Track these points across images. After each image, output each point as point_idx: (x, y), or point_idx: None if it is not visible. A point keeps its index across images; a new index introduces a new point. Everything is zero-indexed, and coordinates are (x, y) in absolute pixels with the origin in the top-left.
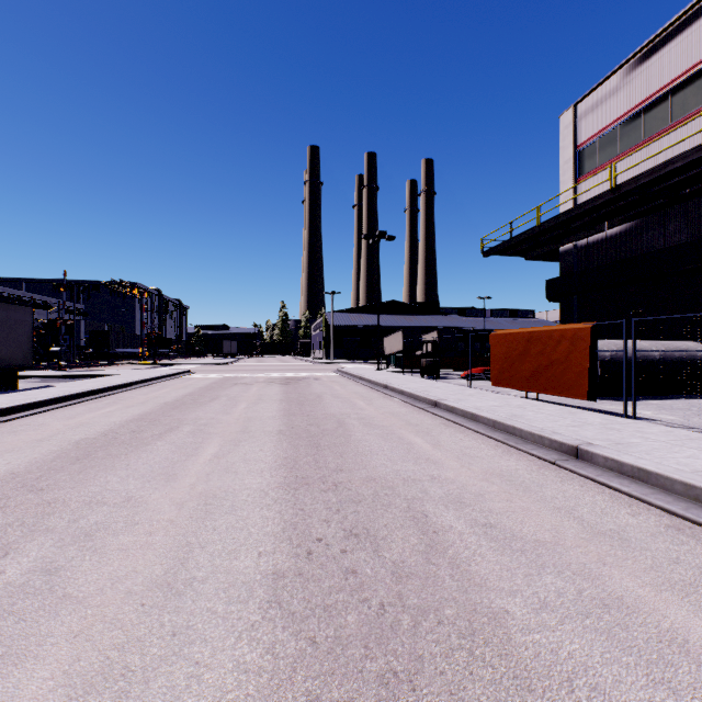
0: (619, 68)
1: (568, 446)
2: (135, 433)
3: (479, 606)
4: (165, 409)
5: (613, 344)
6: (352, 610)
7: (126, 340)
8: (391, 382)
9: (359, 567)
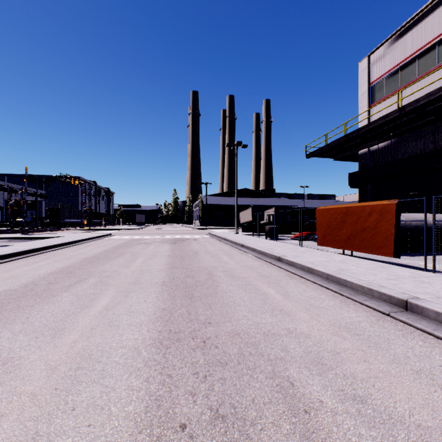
0: (400, 29)
1: (398, 300)
2: (50, 285)
3: None
4: (82, 263)
5: (402, 216)
6: None
7: (72, 214)
8: (245, 242)
9: None
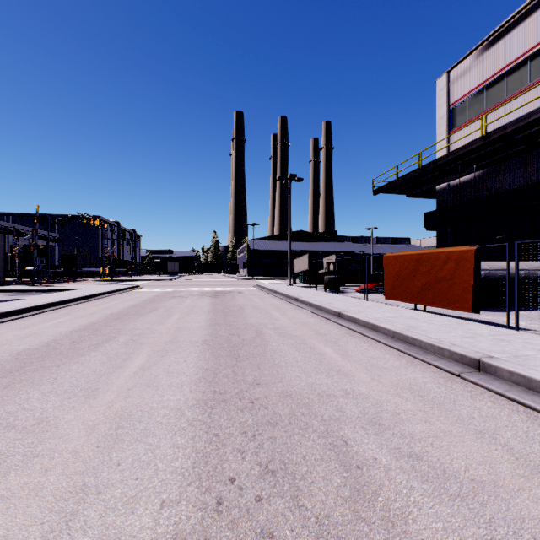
0: (485, 40)
1: (470, 359)
2: (74, 344)
3: None
4: (108, 320)
5: (486, 264)
6: None
7: (91, 261)
8: (300, 295)
9: (276, 527)
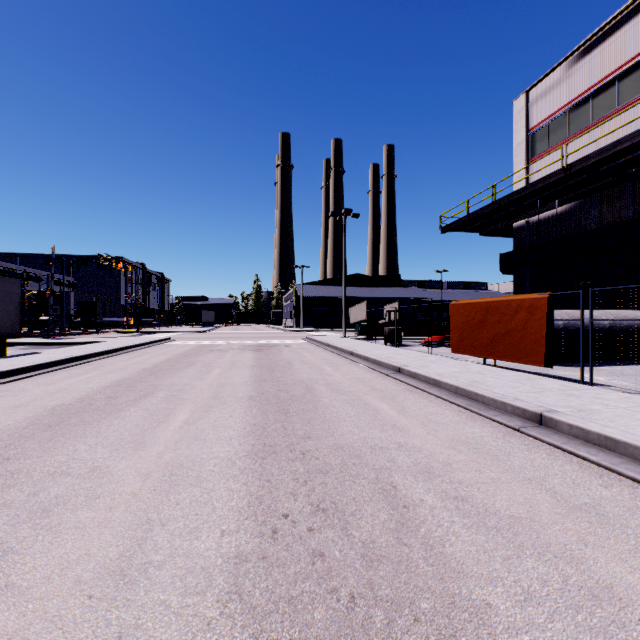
0: (568, 56)
1: (532, 413)
2: (110, 399)
3: (458, 597)
4: (142, 375)
5: (565, 314)
6: (319, 603)
7: (112, 310)
8: (356, 349)
9: (326, 549)
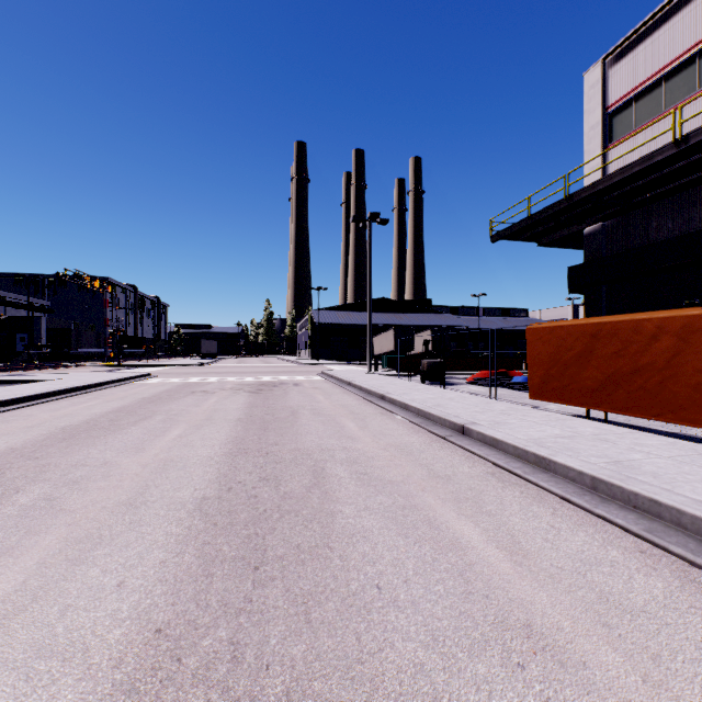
0: (665, 6)
1: None
2: None
3: None
4: (47, 441)
5: None
6: None
7: (91, 339)
8: (387, 390)
9: None
